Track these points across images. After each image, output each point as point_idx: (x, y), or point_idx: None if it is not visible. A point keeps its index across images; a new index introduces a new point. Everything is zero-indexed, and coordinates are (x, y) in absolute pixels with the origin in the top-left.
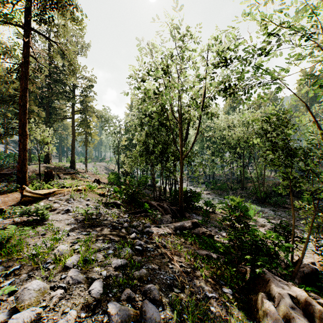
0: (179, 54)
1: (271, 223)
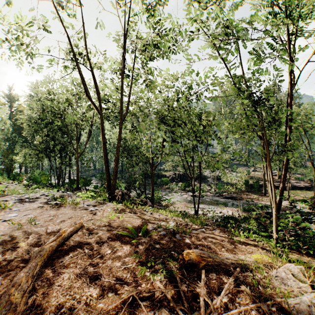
0: (78, 94)
1: (134, 193)
